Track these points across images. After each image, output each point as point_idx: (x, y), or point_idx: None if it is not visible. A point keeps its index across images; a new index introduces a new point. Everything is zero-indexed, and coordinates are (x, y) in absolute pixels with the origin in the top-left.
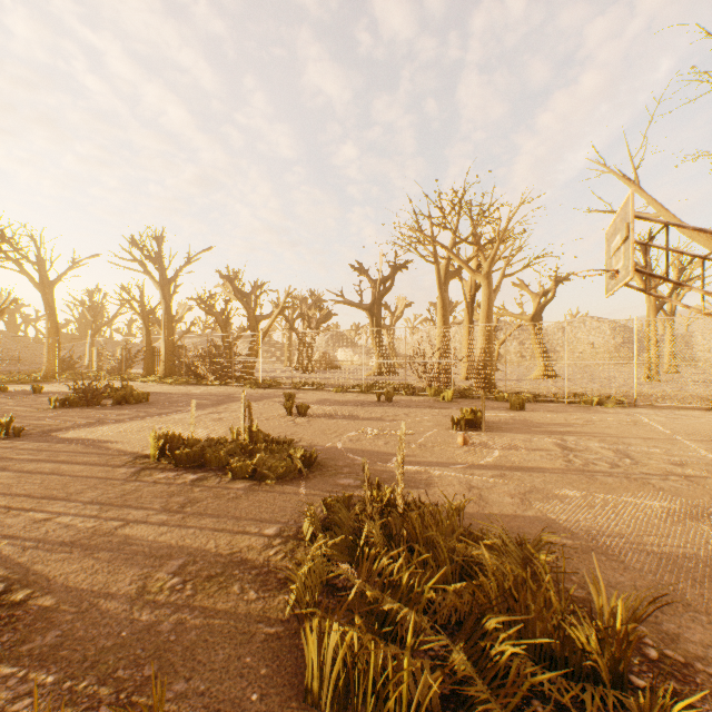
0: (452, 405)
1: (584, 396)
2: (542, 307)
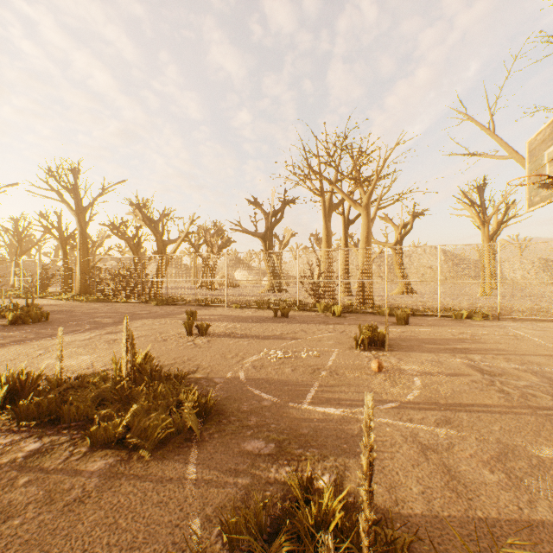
0: (342, 320)
1: (453, 310)
2: (402, 237)
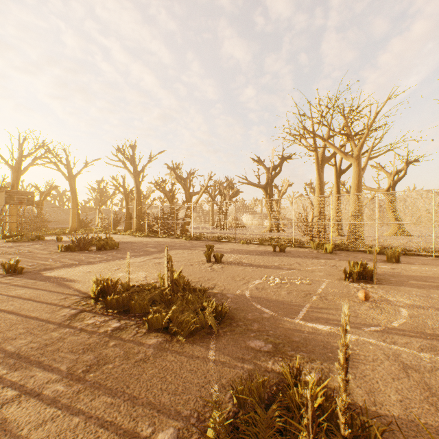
0: (333, 256)
1: None
2: (395, 183)
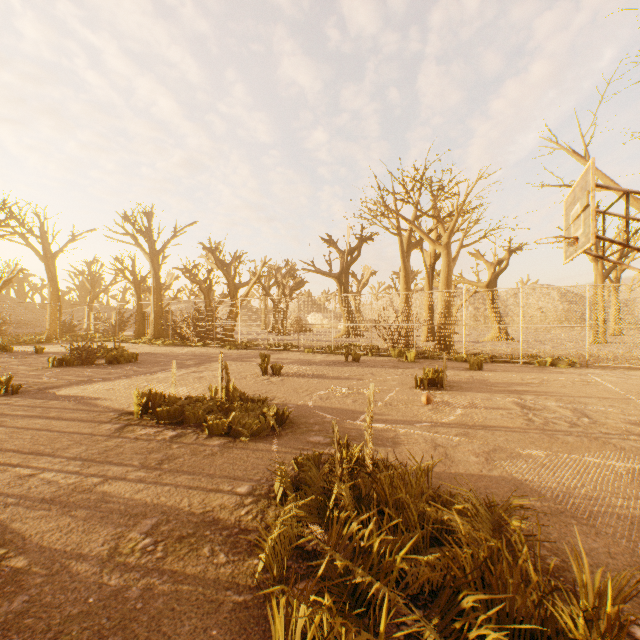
0: (414, 365)
1: (538, 357)
2: (496, 275)
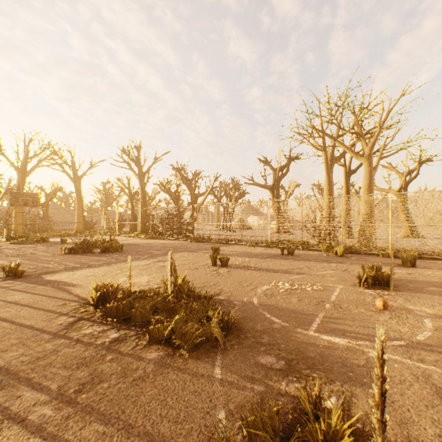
0: (344, 260)
1: None
2: (407, 183)
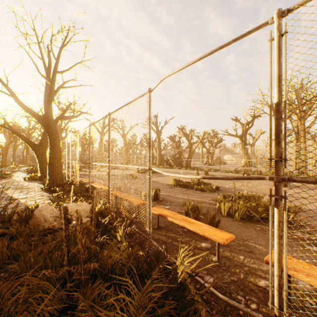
0: None
1: None
2: None
